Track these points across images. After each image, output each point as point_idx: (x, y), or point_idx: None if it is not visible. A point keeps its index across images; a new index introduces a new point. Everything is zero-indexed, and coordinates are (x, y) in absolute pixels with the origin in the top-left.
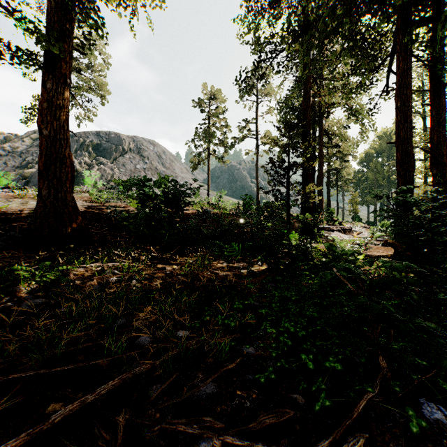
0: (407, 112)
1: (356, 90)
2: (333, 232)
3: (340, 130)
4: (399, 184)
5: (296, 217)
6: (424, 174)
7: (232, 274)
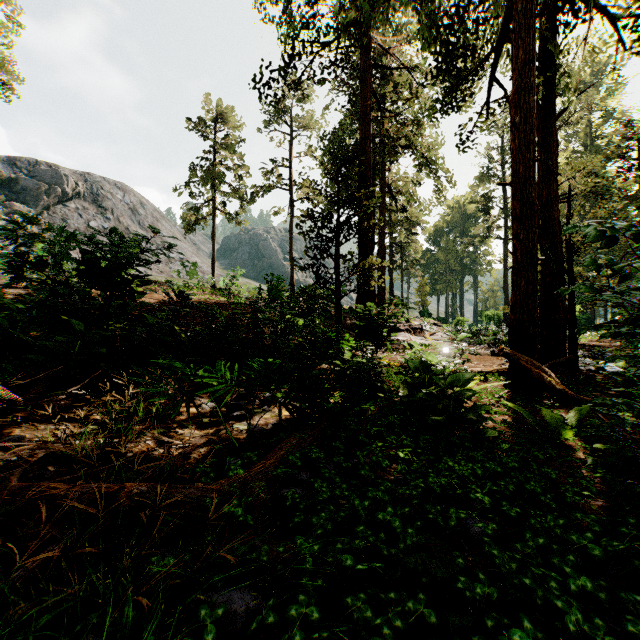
0: (529, 134)
1: (443, 106)
2: (400, 333)
3: (408, 187)
4: (517, 254)
5: (348, 310)
6: (505, 257)
7: (211, 440)
